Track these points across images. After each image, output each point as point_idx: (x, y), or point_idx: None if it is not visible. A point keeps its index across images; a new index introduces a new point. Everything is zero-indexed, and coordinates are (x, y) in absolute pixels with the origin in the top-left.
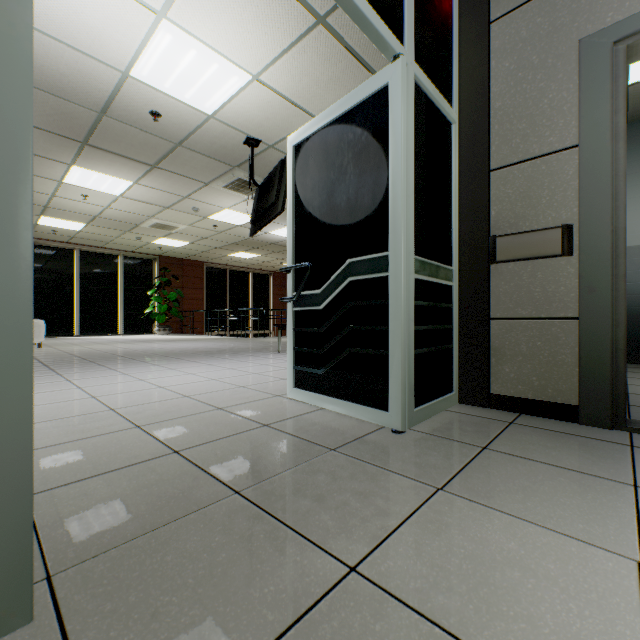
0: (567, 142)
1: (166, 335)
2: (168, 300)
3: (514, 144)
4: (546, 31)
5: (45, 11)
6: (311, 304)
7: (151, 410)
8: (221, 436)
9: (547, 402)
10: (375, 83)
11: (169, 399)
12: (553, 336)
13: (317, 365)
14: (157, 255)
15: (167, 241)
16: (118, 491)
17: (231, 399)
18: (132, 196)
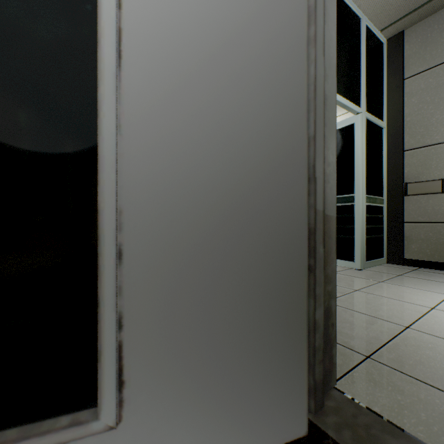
0: None
1: None
2: None
3: (417, 139)
4: (434, 86)
5: None
6: None
7: None
8: None
9: (434, 262)
10: (346, 122)
11: None
12: (438, 230)
13: None
14: None
15: None
16: None
17: None
18: None
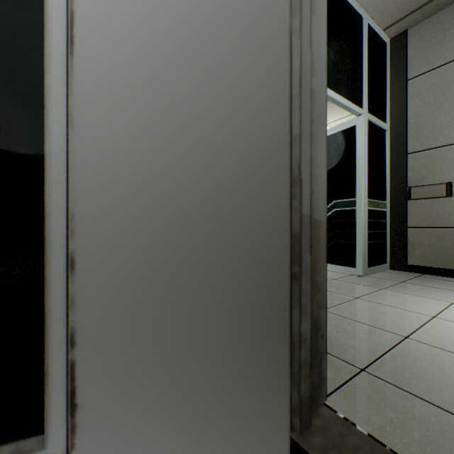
0: (449, 142)
1: None
2: None
3: (420, 141)
4: (438, 87)
5: None
6: None
7: None
8: None
9: (438, 268)
10: (348, 124)
11: None
12: (441, 236)
13: None
14: None
15: None
16: None
17: None
18: None
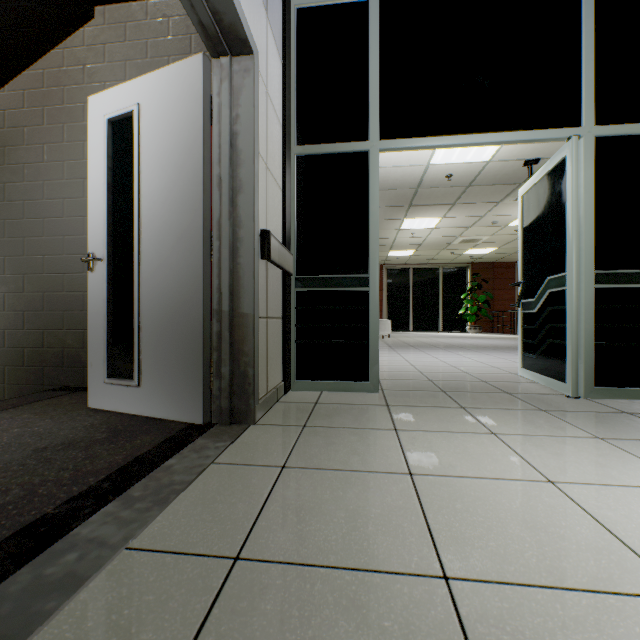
0: None
1: (475, 333)
2: (478, 302)
3: None
4: None
5: (388, 159)
6: (529, 308)
7: (429, 368)
8: (454, 380)
9: None
10: (559, 155)
11: (442, 366)
12: None
13: (533, 352)
14: (468, 263)
15: (475, 251)
16: (403, 383)
17: (478, 371)
18: (442, 226)
